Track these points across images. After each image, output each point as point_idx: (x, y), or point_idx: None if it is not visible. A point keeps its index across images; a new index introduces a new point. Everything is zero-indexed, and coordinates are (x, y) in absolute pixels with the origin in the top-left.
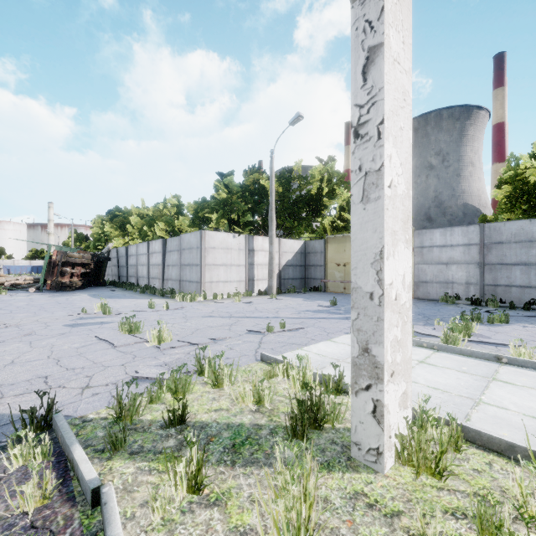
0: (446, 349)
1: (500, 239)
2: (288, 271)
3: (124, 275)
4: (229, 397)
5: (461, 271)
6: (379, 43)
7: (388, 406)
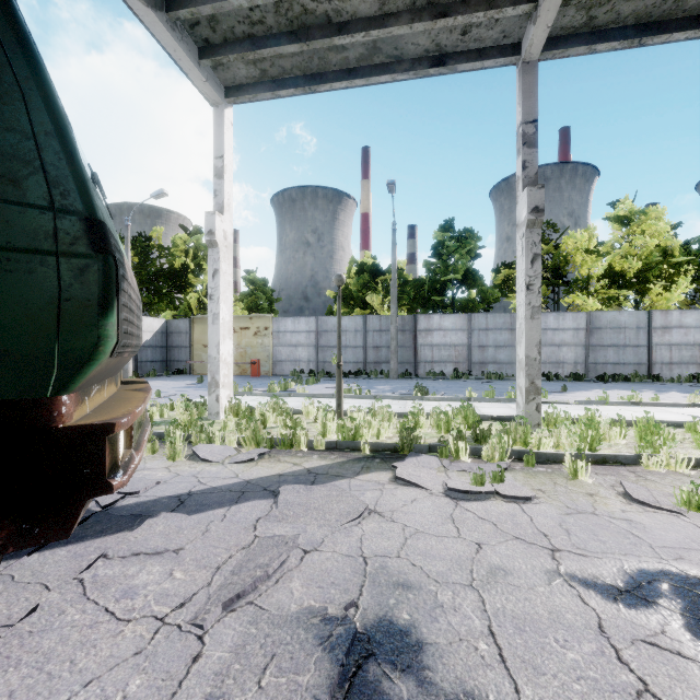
0: (269, 395)
1: (327, 329)
2: (146, 353)
3: None
4: None
5: (305, 352)
6: (218, 269)
7: (222, 397)
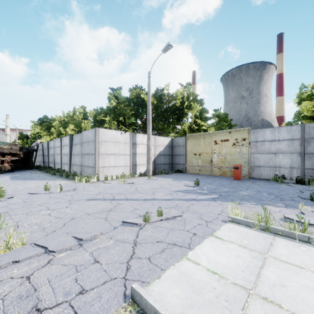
0: None
1: None
2: (160, 159)
3: (46, 162)
4: None
5: (286, 159)
6: None
7: None
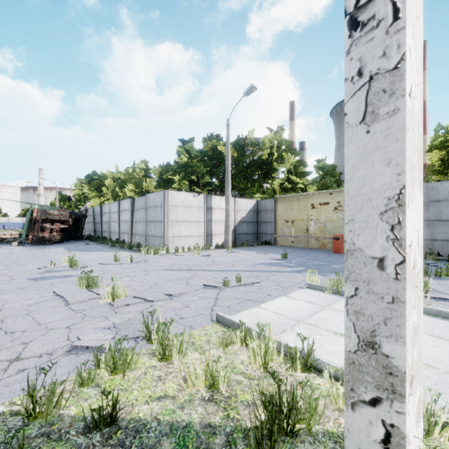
0: None
1: (437, 198)
2: (242, 227)
3: (99, 231)
4: (178, 375)
5: None
6: None
7: (408, 434)
